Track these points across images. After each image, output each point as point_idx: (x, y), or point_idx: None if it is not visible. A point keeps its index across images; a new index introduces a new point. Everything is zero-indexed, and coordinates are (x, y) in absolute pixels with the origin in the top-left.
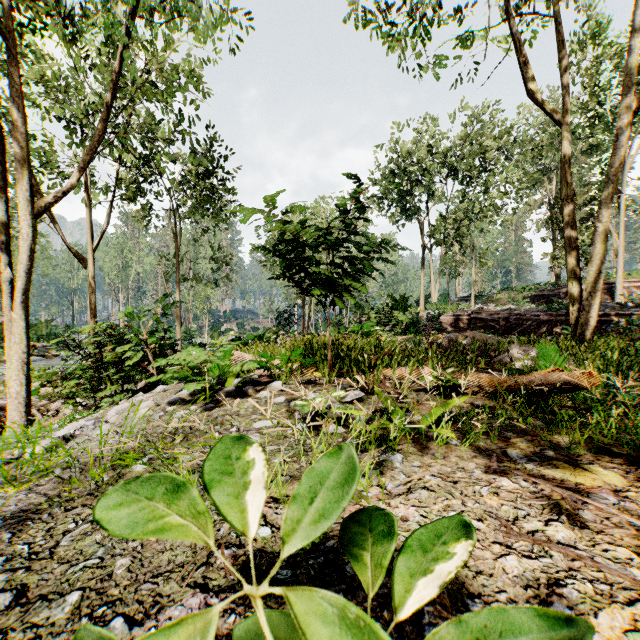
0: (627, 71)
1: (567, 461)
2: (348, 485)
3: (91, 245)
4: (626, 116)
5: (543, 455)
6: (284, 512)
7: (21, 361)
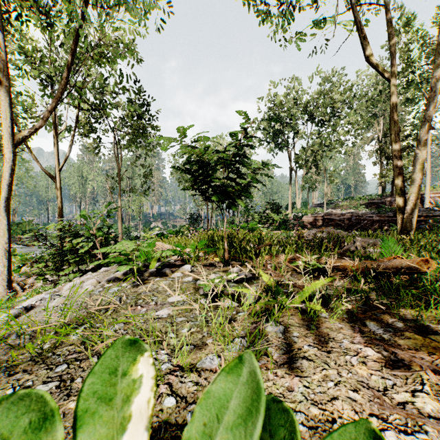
0: (439, 41)
1: (415, 332)
2: (249, 416)
3: (58, 167)
4: (438, 74)
5: (395, 326)
6: (188, 381)
7: (4, 249)
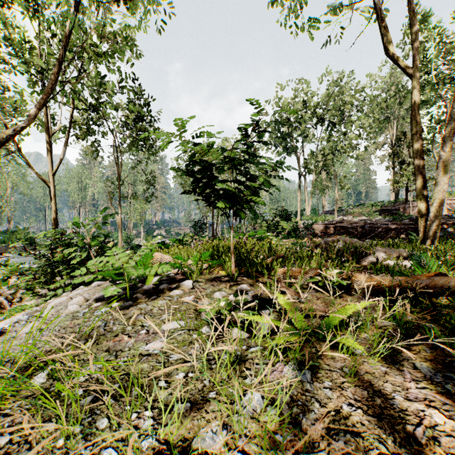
0: None
1: None
2: None
3: (52, 171)
4: None
5: None
6: None
7: None
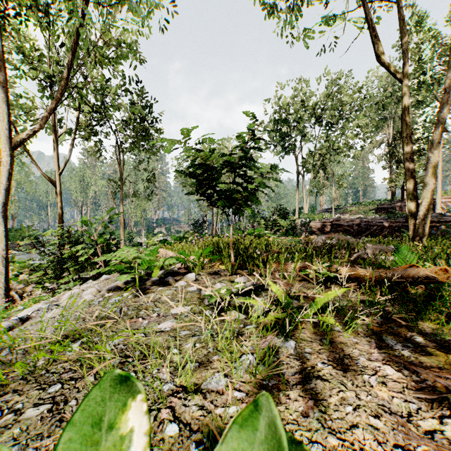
0: None
1: (437, 347)
2: None
3: (58, 171)
4: None
5: (414, 341)
6: (192, 404)
7: (1, 256)
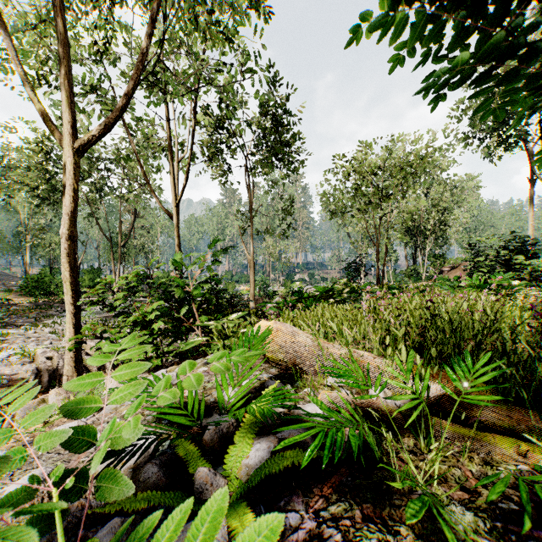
0: None
1: None
2: None
3: (174, 202)
4: None
5: None
6: None
7: (68, 313)
